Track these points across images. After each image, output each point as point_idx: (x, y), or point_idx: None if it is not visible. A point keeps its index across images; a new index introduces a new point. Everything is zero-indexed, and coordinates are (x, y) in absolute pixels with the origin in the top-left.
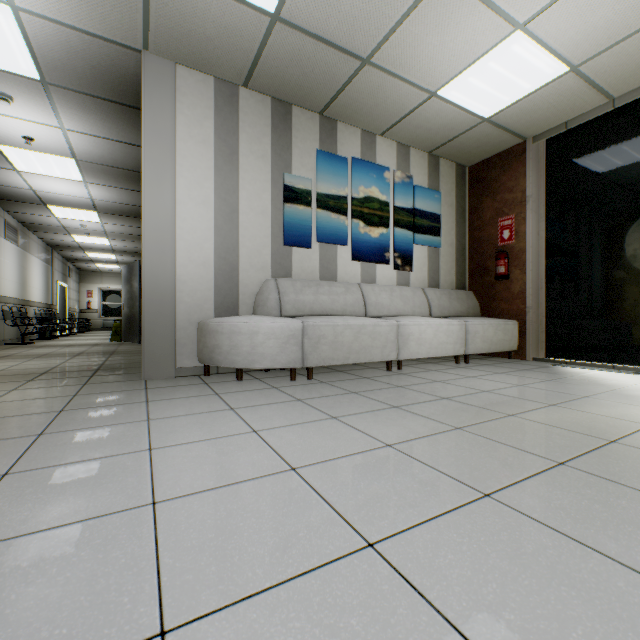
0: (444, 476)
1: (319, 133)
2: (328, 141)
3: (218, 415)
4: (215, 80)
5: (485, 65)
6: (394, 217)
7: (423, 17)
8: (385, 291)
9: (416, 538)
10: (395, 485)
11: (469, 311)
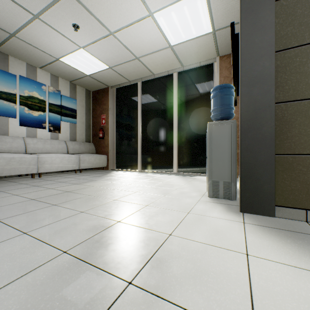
0: None
1: None
2: (2, 64)
3: None
4: None
5: (76, 56)
6: (49, 107)
7: (35, 29)
8: (41, 141)
9: None
10: None
11: (90, 151)
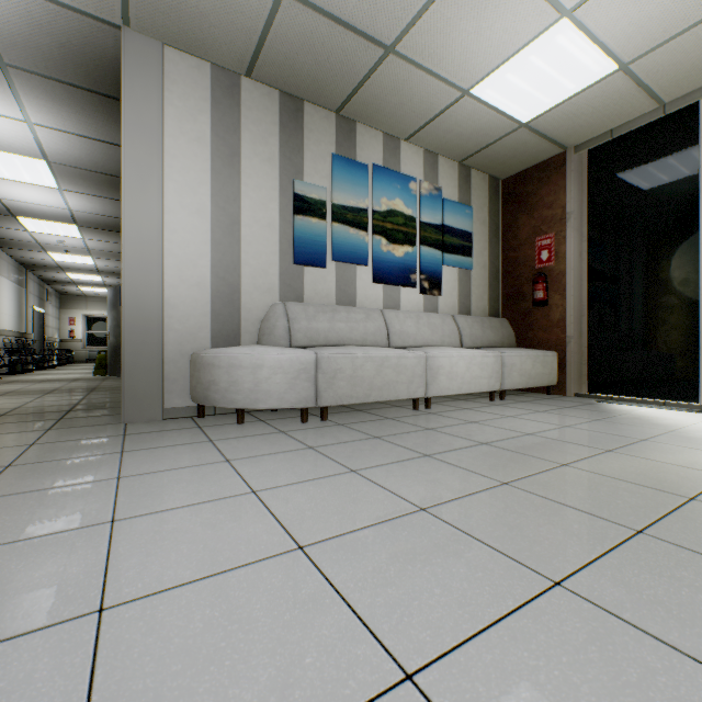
0: (498, 554)
1: (335, 135)
2: (346, 145)
3: (209, 469)
4: (212, 67)
5: (525, 59)
6: (421, 234)
7: None
8: (411, 318)
9: (473, 661)
10: (436, 570)
11: (504, 341)
